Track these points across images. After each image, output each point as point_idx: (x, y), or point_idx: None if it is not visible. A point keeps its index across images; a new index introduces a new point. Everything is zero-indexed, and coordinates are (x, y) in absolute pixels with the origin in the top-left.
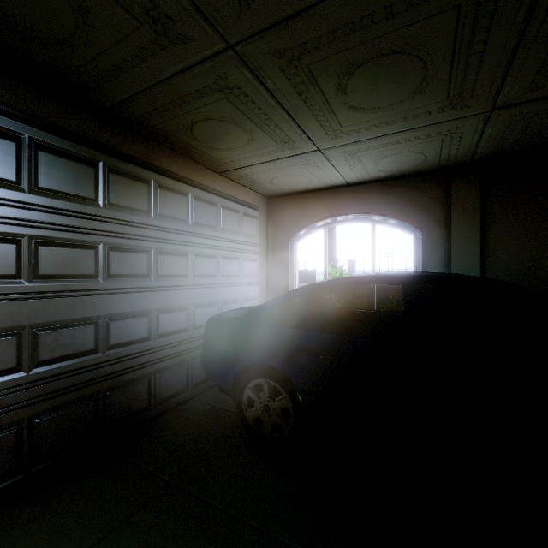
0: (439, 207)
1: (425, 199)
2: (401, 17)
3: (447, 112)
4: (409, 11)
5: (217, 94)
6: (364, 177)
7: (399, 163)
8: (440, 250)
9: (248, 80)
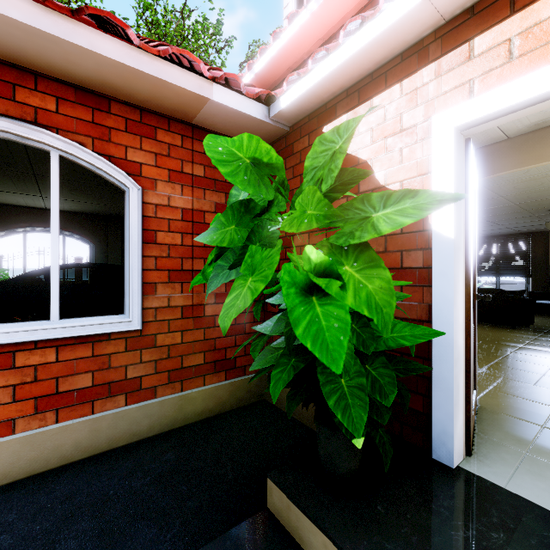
0: (103, 233)
1: (96, 228)
2: (100, 189)
3: (110, 204)
4: (103, 189)
5: (7, 175)
6: (60, 209)
7: (84, 209)
8: (104, 254)
9: (31, 178)
